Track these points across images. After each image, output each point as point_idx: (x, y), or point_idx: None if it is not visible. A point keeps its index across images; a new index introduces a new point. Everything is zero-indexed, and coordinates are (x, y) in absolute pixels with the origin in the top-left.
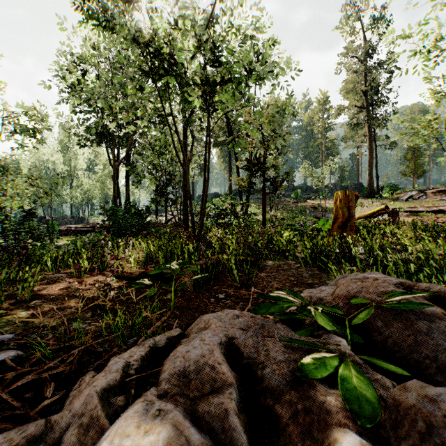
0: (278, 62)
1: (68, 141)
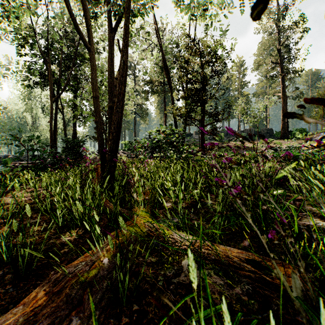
0: (210, 8)
1: (30, 92)
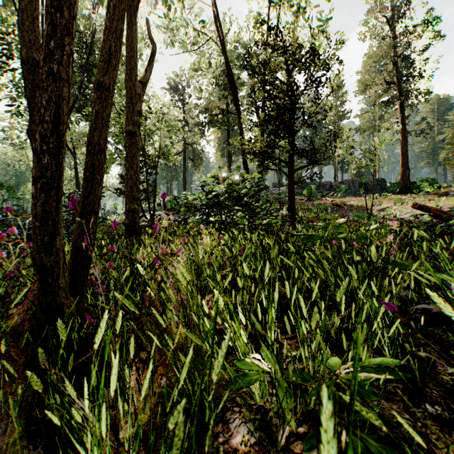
0: None
1: None
